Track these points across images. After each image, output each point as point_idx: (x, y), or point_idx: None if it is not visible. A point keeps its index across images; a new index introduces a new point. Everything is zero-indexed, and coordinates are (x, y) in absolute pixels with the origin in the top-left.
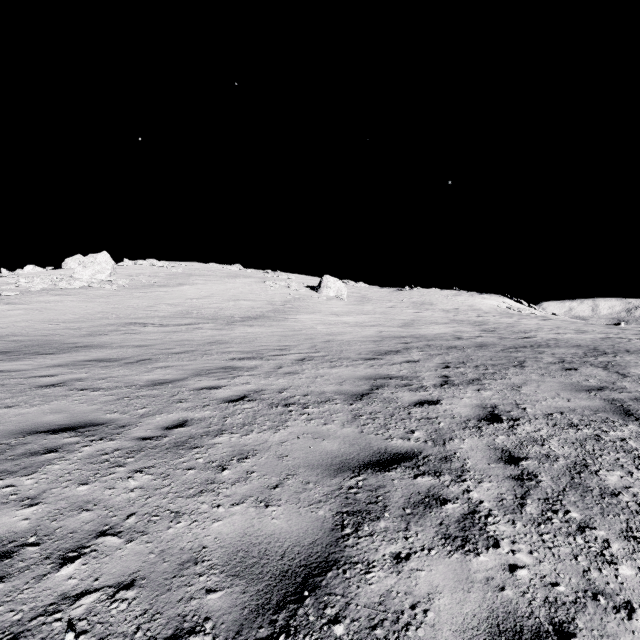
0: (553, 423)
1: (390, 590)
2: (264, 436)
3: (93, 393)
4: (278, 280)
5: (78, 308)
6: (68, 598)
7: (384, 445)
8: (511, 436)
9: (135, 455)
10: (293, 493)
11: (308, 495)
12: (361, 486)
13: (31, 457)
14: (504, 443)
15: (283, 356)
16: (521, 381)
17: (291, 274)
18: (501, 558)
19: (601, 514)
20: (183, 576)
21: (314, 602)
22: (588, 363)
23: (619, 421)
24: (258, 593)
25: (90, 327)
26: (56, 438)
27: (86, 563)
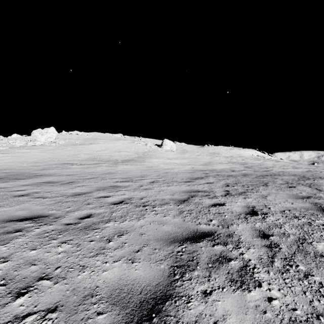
0: (285, 216)
1: (201, 313)
2: (132, 223)
3: (43, 199)
4: (141, 141)
5: (38, 155)
6: (18, 318)
7: (196, 228)
8: (263, 223)
9: (63, 233)
10: (147, 255)
11: (155, 256)
12: (184, 251)
13: (7, 234)
14: (260, 227)
15: (143, 180)
16: (267, 193)
17: (147, 138)
18: (263, 293)
19: (316, 267)
20: (84, 304)
21: (158, 320)
22: (300, 184)
23: (320, 215)
24: (126, 315)
25: (44, 165)
26: (21, 224)
27: (30, 296)
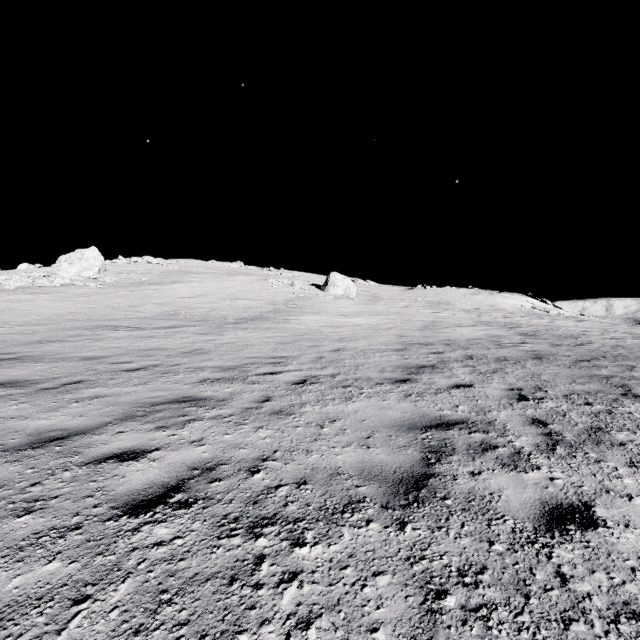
0: None
1: None
2: None
3: None
4: (281, 278)
5: (48, 308)
6: None
7: None
8: None
9: None
10: None
11: None
12: None
13: None
14: None
15: (276, 375)
16: None
17: (296, 272)
18: None
19: None
20: None
21: None
22: None
23: None
24: None
25: (48, 331)
26: None
27: None
